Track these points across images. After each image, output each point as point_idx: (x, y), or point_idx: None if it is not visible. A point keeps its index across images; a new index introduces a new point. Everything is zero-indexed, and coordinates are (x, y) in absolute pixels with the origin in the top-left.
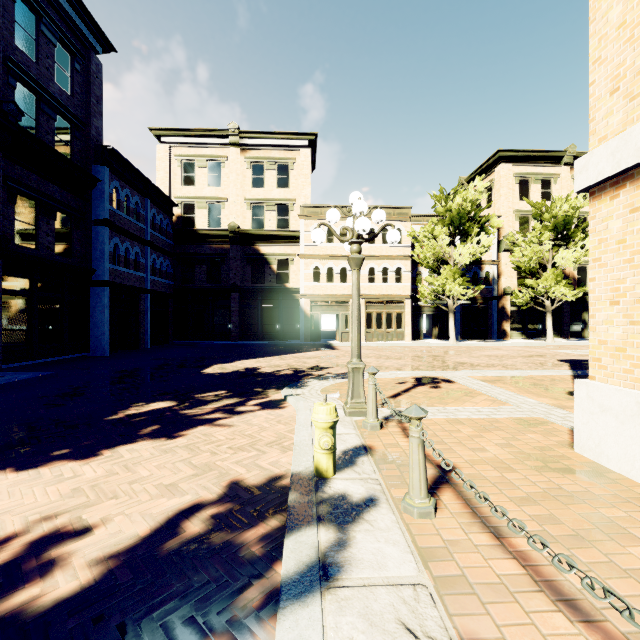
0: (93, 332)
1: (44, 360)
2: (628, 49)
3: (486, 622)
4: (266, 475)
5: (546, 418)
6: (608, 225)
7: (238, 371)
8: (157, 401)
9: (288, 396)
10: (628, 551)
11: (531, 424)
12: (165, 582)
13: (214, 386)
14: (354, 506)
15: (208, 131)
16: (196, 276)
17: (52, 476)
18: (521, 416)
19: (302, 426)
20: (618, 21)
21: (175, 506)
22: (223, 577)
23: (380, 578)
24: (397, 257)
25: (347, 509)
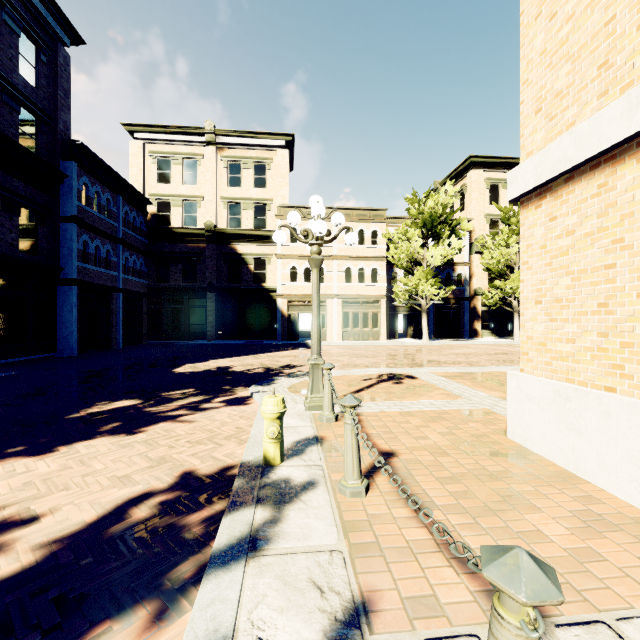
0: (61, 332)
1: (7, 361)
2: (548, 74)
3: (387, 578)
4: (219, 465)
5: (491, 409)
6: (534, 232)
7: (210, 370)
8: (122, 400)
9: (254, 393)
10: (526, 518)
11: (476, 415)
12: (105, 560)
13: (183, 385)
14: (294, 489)
15: (184, 128)
16: (171, 275)
17: (4, 472)
18: (469, 408)
19: (261, 420)
20: (541, 48)
21: (125, 495)
22: (161, 554)
23: (302, 547)
24: (373, 258)
25: (287, 491)
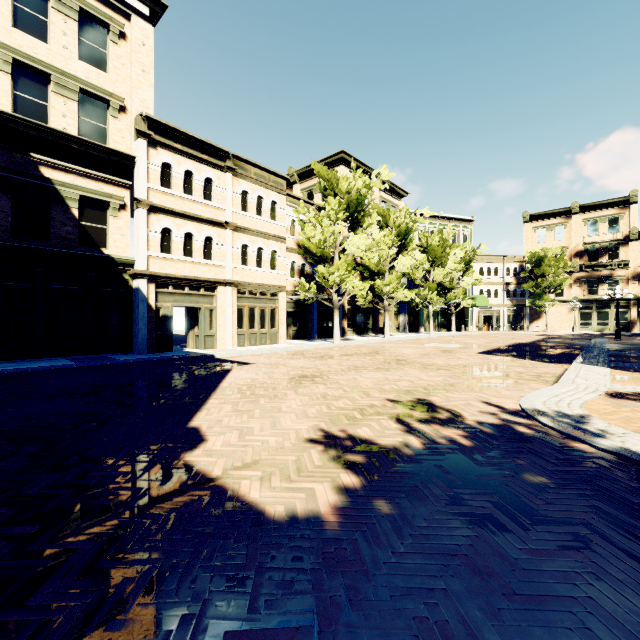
0: None
1: None
2: None
3: None
4: None
5: None
6: None
7: (365, 465)
8: None
9: None
10: None
11: None
12: None
13: None
14: None
15: None
16: None
17: None
18: None
19: None
20: None
21: None
22: None
23: None
24: (273, 237)
25: None
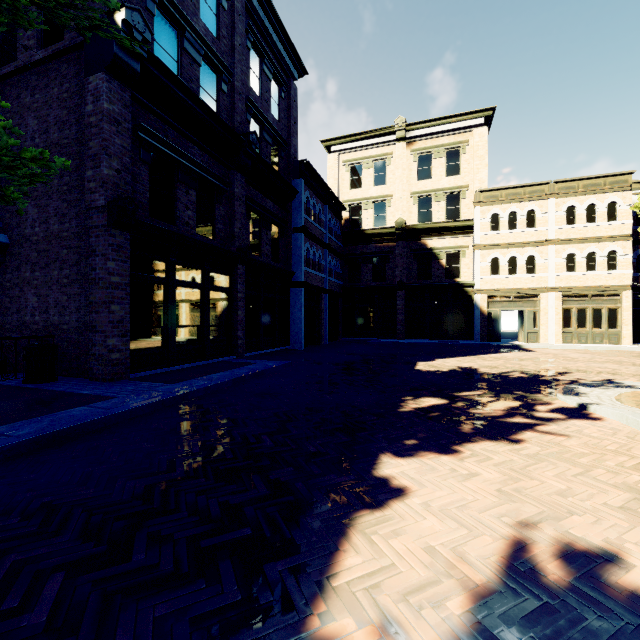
0: (292, 328)
1: (265, 351)
2: None
3: None
4: None
5: None
6: None
7: (456, 370)
8: (422, 396)
9: (589, 405)
10: None
11: None
12: None
13: (457, 385)
14: None
15: (374, 131)
16: (362, 275)
17: (445, 469)
18: None
19: None
20: None
21: None
22: None
23: None
24: (610, 238)
25: None
